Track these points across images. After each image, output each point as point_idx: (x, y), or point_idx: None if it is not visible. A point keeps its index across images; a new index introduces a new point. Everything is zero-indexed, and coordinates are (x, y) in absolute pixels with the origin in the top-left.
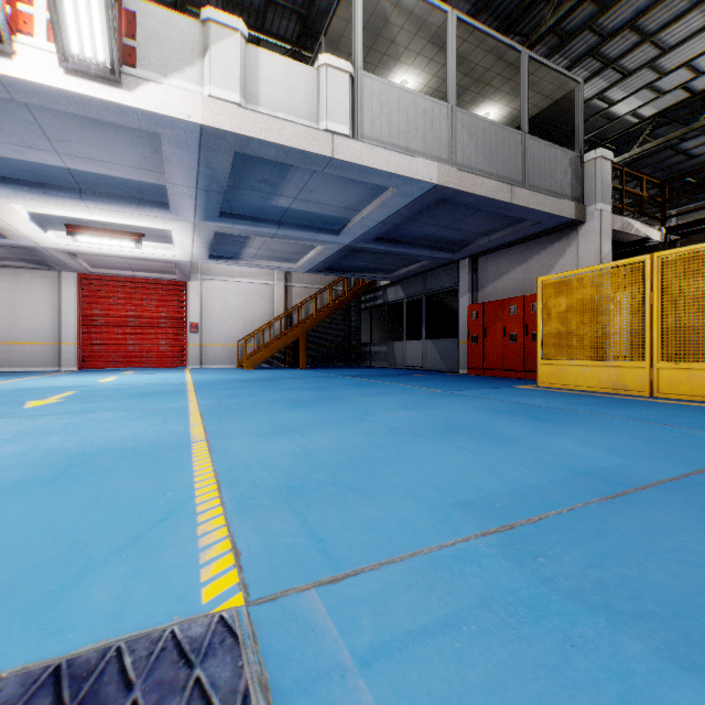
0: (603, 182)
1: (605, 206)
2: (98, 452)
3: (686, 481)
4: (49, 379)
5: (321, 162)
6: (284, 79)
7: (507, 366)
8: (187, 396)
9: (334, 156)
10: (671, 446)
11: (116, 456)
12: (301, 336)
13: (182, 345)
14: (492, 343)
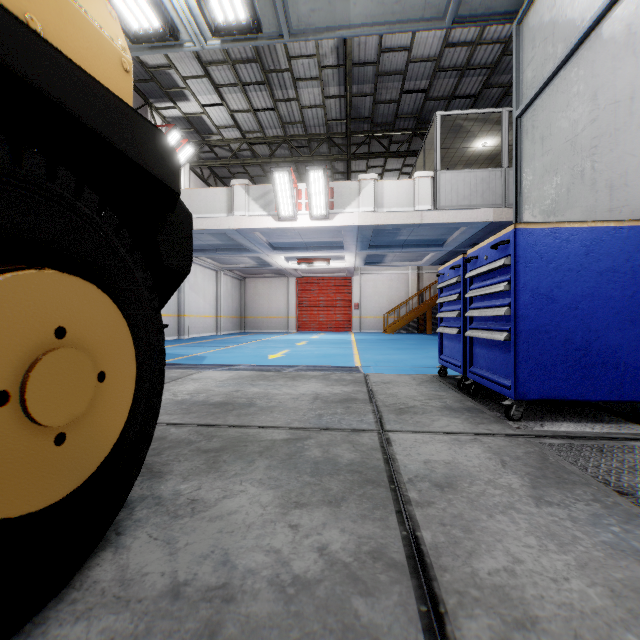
0: None
1: None
2: (330, 354)
3: None
4: (290, 336)
5: (416, 225)
6: (396, 191)
7: None
8: (352, 344)
9: (422, 223)
10: None
11: (334, 355)
12: (427, 310)
13: (349, 317)
14: None
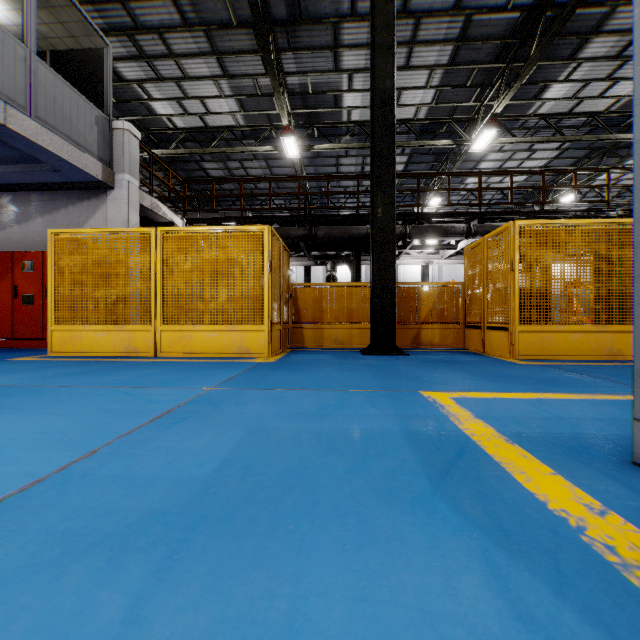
0: (131, 155)
1: (133, 179)
2: None
3: (50, 482)
4: None
5: None
6: None
7: (22, 334)
8: None
9: None
10: (104, 417)
11: None
12: None
13: None
14: (1, 305)
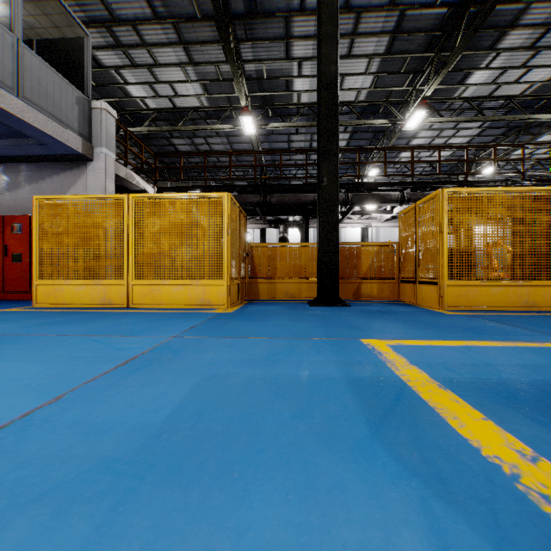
0: (108, 131)
1: (110, 152)
2: None
3: (12, 428)
4: None
5: None
6: None
7: (11, 287)
8: None
9: None
10: (73, 364)
11: None
12: None
13: None
14: None
